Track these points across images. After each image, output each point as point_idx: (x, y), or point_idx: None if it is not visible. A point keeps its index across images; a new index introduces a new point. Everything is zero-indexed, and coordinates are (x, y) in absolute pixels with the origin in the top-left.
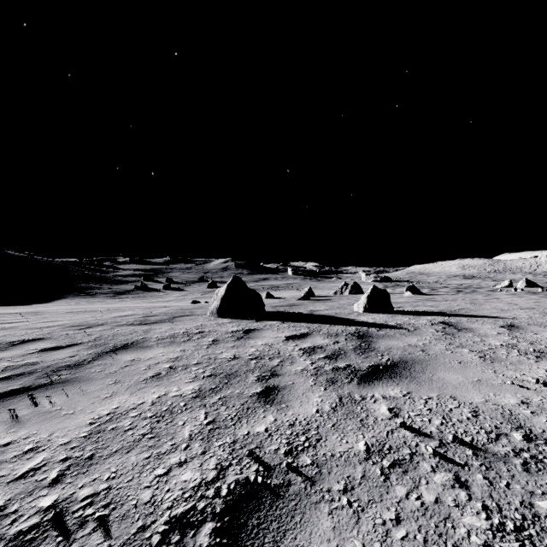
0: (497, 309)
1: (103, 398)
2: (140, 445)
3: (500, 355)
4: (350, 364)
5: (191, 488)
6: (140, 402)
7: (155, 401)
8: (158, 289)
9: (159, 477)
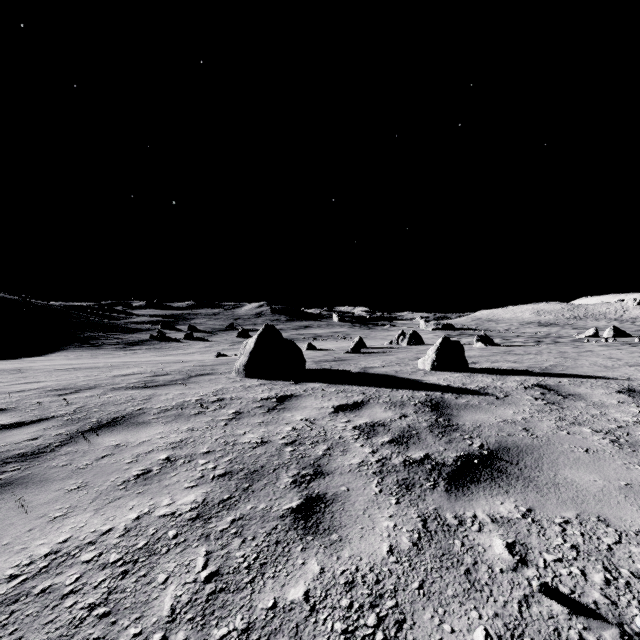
0: (600, 366)
1: (51, 519)
2: (78, 637)
3: (639, 437)
4: (429, 453)
5: None
6: (105, 529)
7: (129, 526)
8: (178, 339)
9: None
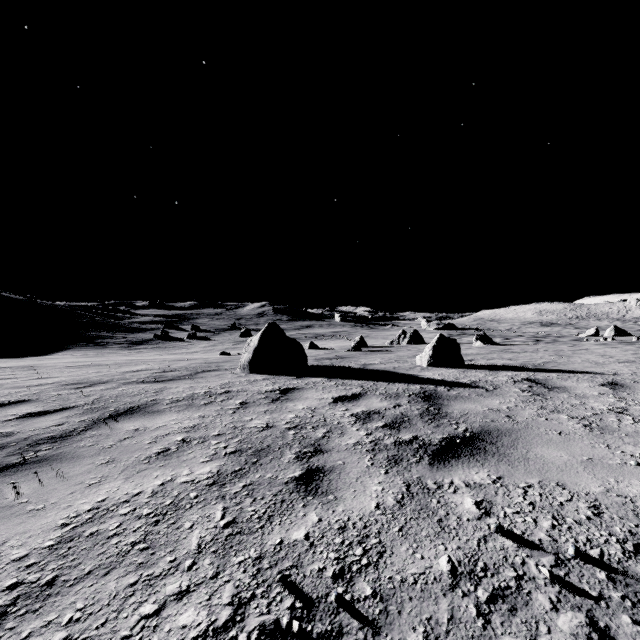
0: (591, 363)
1: (88, 485)
2: (126, 562)
3: (609, 423)
4: (418, 436)
5: (192, 639)
6: (136, 492)
7: (156, 490)
8: (182, 338)
9: (145, 619)
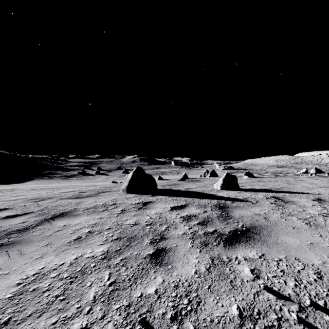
0: (306, 188)
1: (35, 259)
2: (51, 308)
3: (320, 222)
4: (216, 229)
5: None
6: (61, 263)
7: (72, 262)
8: (92, 174)
9: None
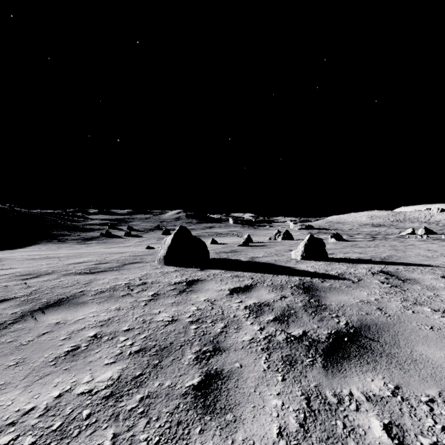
0: (423, 256)
1: None
2: None
3: None
4: (306, 331)
5: None
6: (28, 409)
7: (50, 405)
8: (120, 236)
9: None
